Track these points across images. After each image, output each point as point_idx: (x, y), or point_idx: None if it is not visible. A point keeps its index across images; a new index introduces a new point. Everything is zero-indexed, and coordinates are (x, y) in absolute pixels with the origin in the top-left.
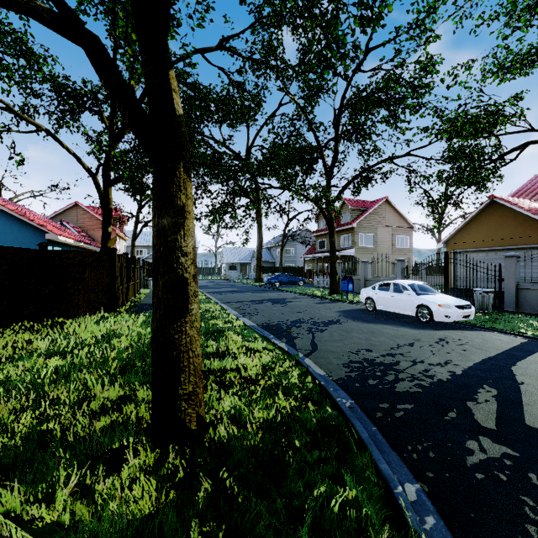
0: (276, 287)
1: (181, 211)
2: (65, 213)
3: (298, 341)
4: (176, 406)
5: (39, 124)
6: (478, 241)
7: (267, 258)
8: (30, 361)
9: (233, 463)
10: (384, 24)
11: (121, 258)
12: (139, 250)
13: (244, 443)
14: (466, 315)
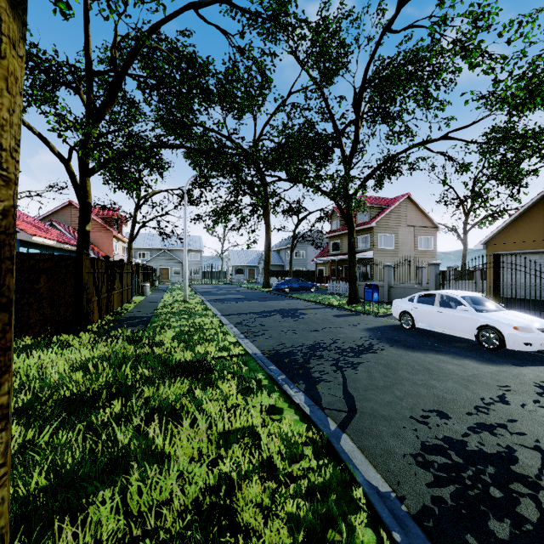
0: (285, 294)
1: None
2: (58, 213)
3: (324, 389)
4: None
5: None
6: (529, 241)
7: (276, 261)
8: None
9: None
10: None
11: (96, 262)
12: (141, 252)
13: None
14: None
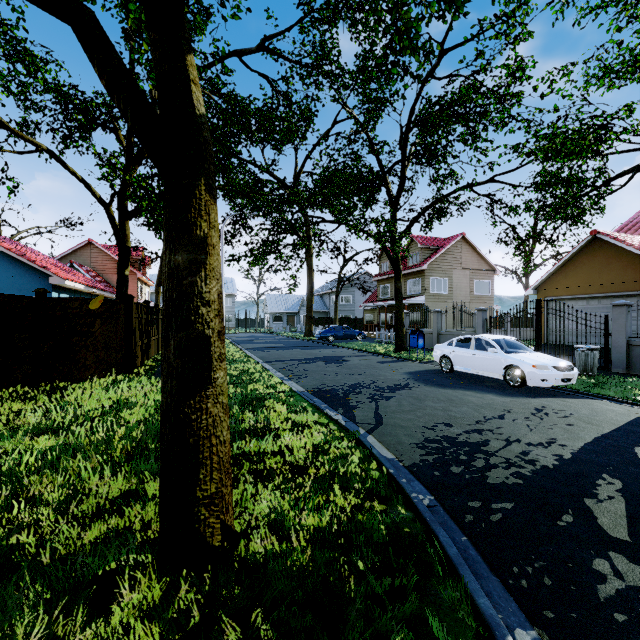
0: (329, 343)
1: (202, 244)
2: (76, 253)
3: (358, 412)
4: (193, 514)
5: (38, 143)
6: (577, 287)
7: (319, 307)
8: (13, 441)
9: (271, 594)
10: (467, 12)
11: (140, 307)
12: None
13: (287, 564)
14: (568, 379)
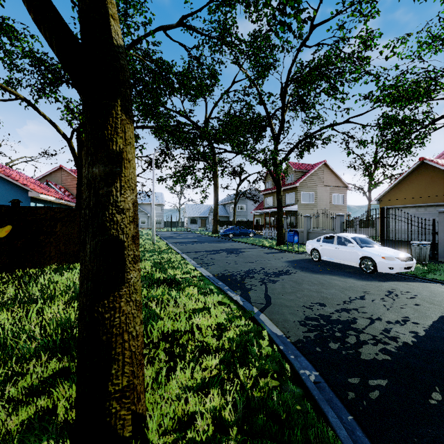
0: (230, 238)
1: (118, 158)
2: (51, 175)
3: (252, 294)
4: (104, 408)
5: (17, 93)
6: (409, 198)
7: (222, 213)
8: None
9: None
10: None
11: None
12: None
13: None
14: (408, 267)
